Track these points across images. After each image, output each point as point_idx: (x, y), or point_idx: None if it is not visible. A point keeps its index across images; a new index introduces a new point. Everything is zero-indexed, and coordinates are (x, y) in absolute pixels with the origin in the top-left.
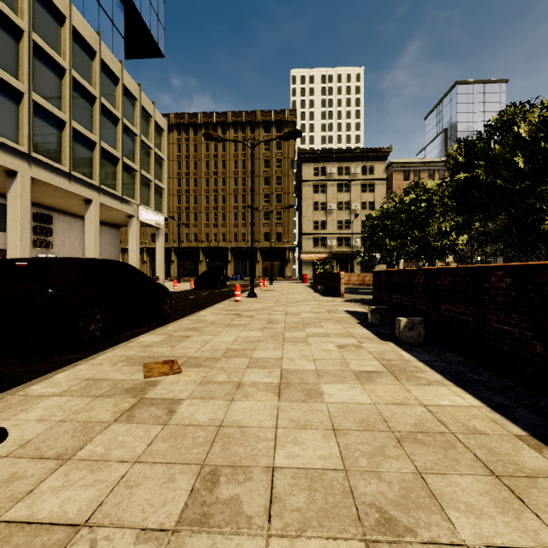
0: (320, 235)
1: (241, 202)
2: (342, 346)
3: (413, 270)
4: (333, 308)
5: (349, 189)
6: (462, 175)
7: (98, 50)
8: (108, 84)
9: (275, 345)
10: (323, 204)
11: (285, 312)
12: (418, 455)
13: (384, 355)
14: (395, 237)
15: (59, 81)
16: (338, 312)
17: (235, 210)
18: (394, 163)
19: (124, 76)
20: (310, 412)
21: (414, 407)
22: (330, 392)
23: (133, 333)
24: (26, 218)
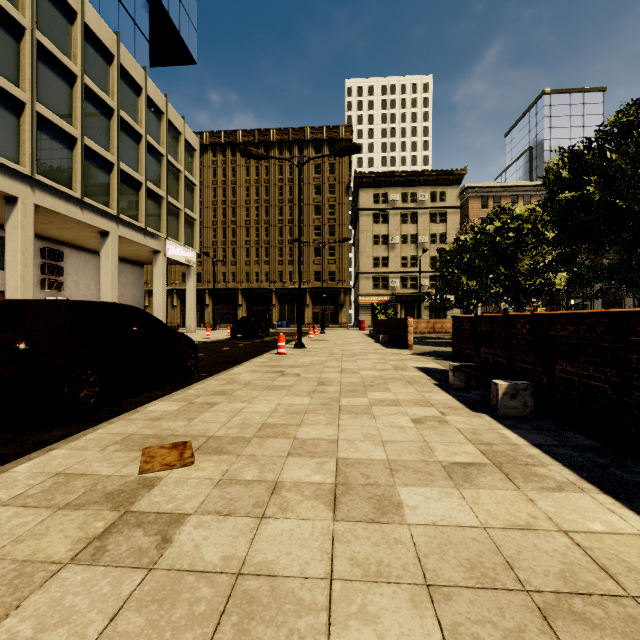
0: (381, 273)
1: (287, 235)
2: (419, 420)
3: (511, 316)
4: (401, 364)
5: (416, 219)
6: (568, 194)
7: (117, 54)
8: (128, 94)
9: (328, 418)
10: (384, 237)
11: (340, 368)
12: None
13: (481, 436)
14: (475, 275)
15: (69, 90)
16: (408, 370)
17: (281, 244)
18: (469, 187)
19: (148, 85)
20: (384, 544)
21: (550, 535)
22: (413, 503)
23: (143, 398)
24: (28, 254)
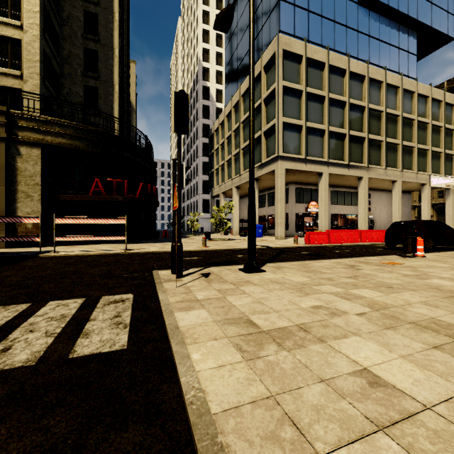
0: None
1: None
2: None
3: None
4: None
5: None
6: None
7: (401, 85)
8: (406, 101)
9: None
10: None
11: None
12: None
13: None
14: None
15: (379, 120)
16: None
17: None
18: None
19: (418, 87)
20: None
21: None
22: None
23: (444, 251)
24: (365, 199)
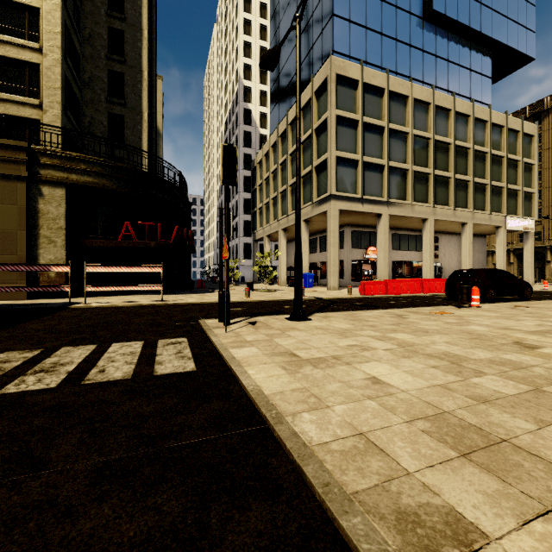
0: None
1: None
2: None
3: None
4: None
5: None
6: None
7: (471, 113)
8: (478, 131)
9: None
10: None
11: None
12: None
13: None
14: None
15: (447, 153)
16: None
17: None
18: None
19: (492, 116)
20: None
21: None
22: None
23: (507, 302)
24: (431, 244)
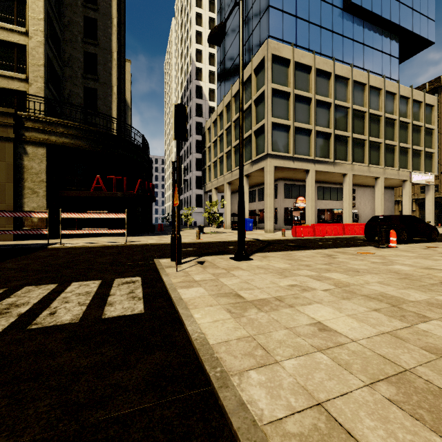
0: None
1: None
2: None
3: None
4: None
5: None
6: None
7: (383, 87)
8: (388, 102)
9: None
10: None
11: None
12: None
13: None
14: None
15: (363, 120)
16: None
17: None
18: None
19: (399, 89)
20: None
21: None
22: None
23: (417, 243)
24: (350, 194)
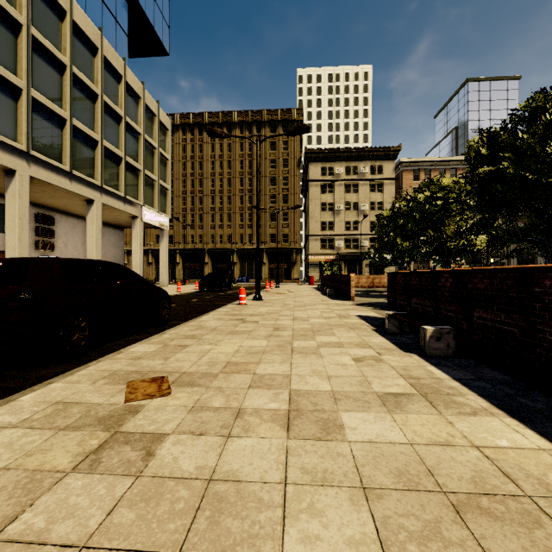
0: (328, 236)
1: (246, 203)
2: (359, 359)
3: (437, 271)
4: (344, 313)
5: (357, 189)
6: (486, 168)
7: (100, 47)
8: (110, 81)
9: (282, 357)
10: (330, 204)
11: (293, 317)
12: (492, 541)
13: (411, 372)
14: (408, 237)
15: (59, 78)
16: (350, 318)
17: (241, 211)
18: (403, 162)
19: (127, 74)
20: (329, 457)
21: (465, 449)
22: (353, 425)
23: (125, 341)
24: (24, 219)
